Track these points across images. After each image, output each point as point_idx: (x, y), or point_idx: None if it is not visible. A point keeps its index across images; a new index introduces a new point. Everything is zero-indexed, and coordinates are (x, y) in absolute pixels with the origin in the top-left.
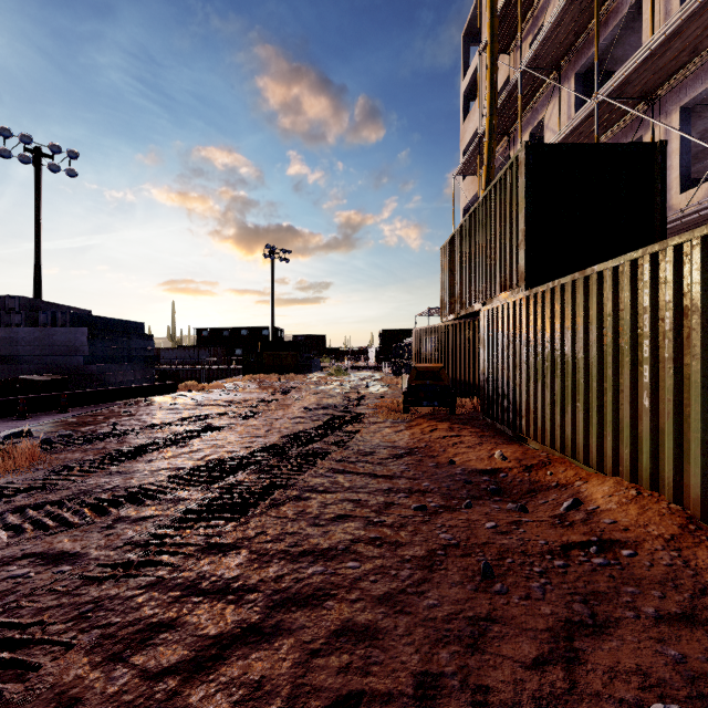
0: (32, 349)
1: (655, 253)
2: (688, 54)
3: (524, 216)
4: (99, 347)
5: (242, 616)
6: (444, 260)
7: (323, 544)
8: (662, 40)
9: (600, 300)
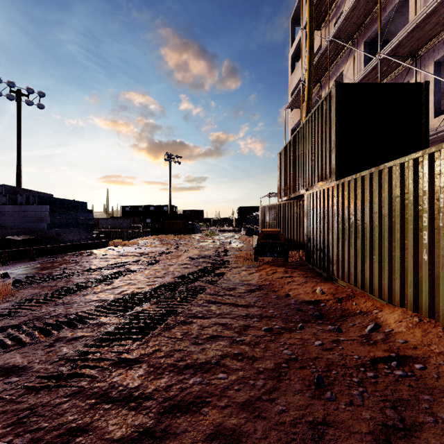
0: (13, 219)
1: (432, 153)
2: (440, 26)
3: (335, 131)
4: (56, 218)
5: (140, 421)
6: (280, 162)
7: (201, 359)
8: (424, 16)
9: (390, 186)
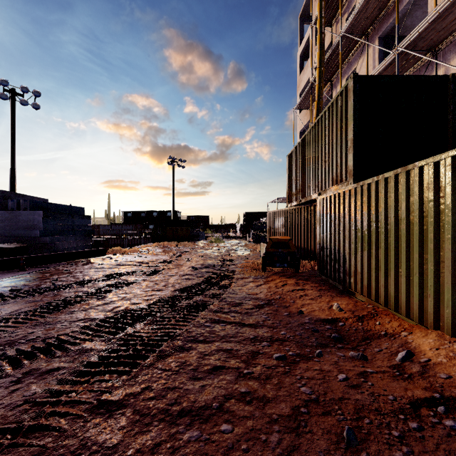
0: (4, 225)
1: None
2: None
3: (352, 128)
4: (50, 224)
5: None
6: (289, 164)
7: (200, 402)
8: (447, 5)
9: (420, 189)
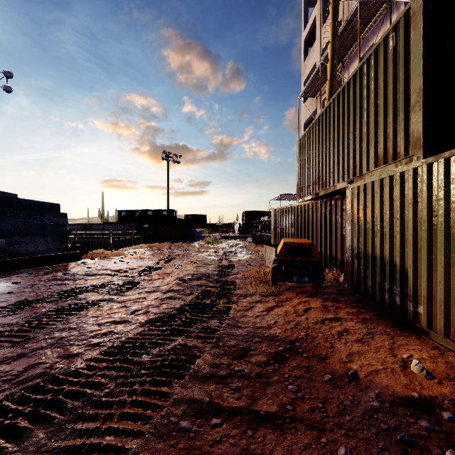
0: None
1: None
2: None
3: (422, 71)
4: (10, 223)
5: None
6: (300, 150)
7: None
8: None
9: None
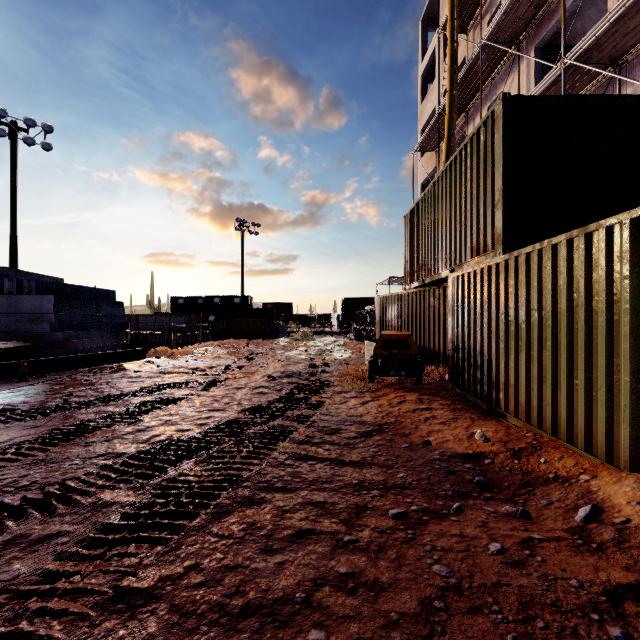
0: None
1: None
2: None
3: (502, 173)
4: (65, 315)
5: None
6: (407, 228)
7: (275, 590)
8: None
9: (609, 260)
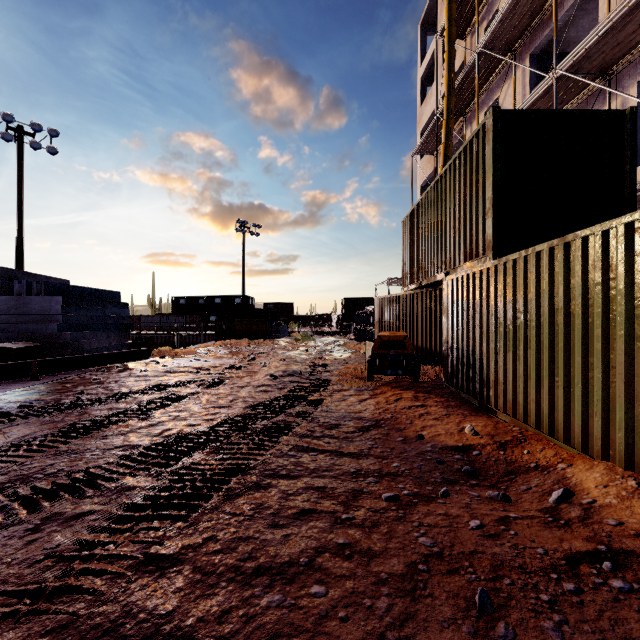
0: (8, 317)
1: None
2: None
3: (492, 183)
4: (73, 316)
5: None
6: (405, 232)
7: (282, 556)
8: (624, 11)
9: (584, 268)
